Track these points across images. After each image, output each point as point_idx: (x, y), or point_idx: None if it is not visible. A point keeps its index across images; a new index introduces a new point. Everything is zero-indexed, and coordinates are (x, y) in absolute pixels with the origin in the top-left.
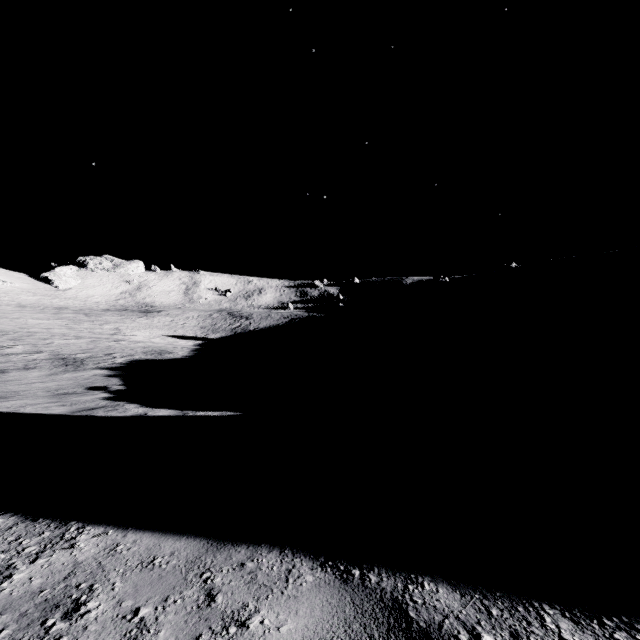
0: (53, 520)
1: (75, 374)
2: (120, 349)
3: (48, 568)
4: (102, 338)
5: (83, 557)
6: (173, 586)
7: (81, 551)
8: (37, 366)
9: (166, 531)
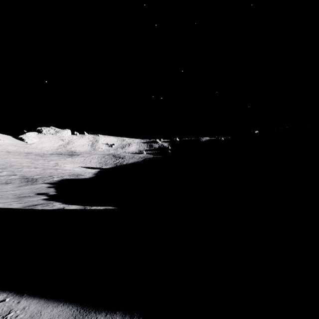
0: None
1: (31, 186)
2: (57, 173)
3: None
4: (48, 168)
5: None
6: None
7: None
8: (12, 182)
9: (49, 298)
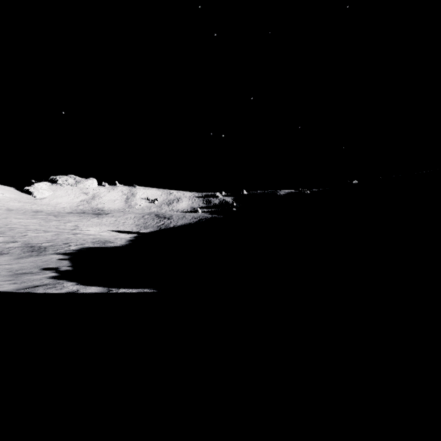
0: None
1: (36, 258)
2: (75, 240)
3: None
4: (64, 232)
5: None
6: None
7: None
8: (10, 252)
9: None
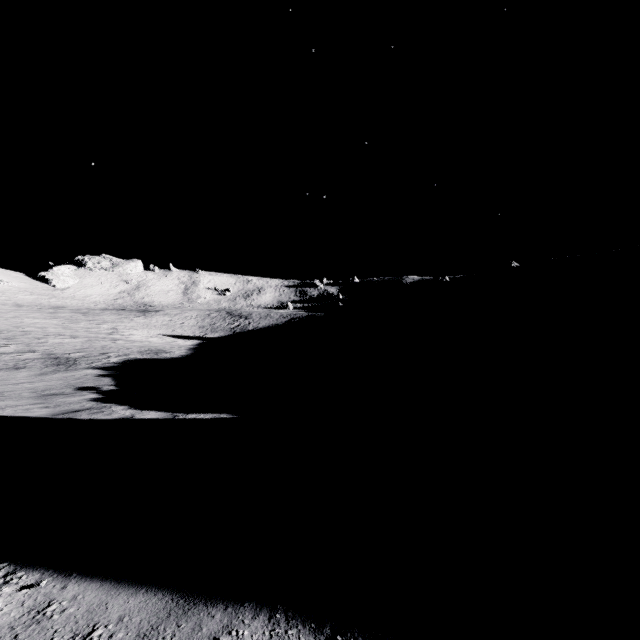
0: None
1: (66, 374)
2: (115, 348)
3: None
4: (98, 337)
5: None
6: None
7: None
8: (27, 366)
9: (120, 579)
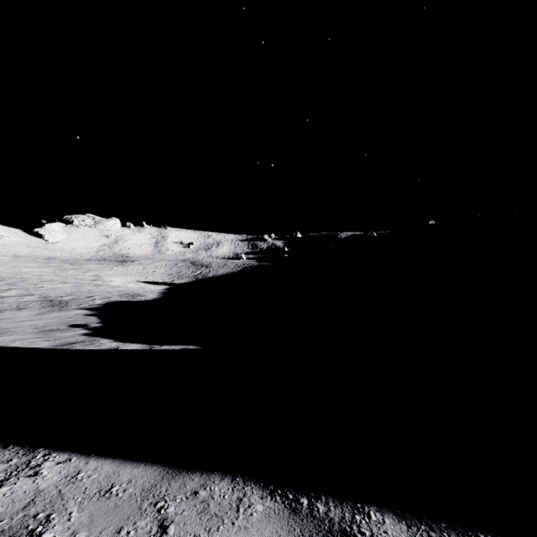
0: (22, 447)
1: (60, 313)
2: (99, 292)
3: (10, 496)
4: (84, 283)
5: (45, 485)
6: (127, 516)
7: (44, 479)
8: (28, 307)
9: (126, 458)
